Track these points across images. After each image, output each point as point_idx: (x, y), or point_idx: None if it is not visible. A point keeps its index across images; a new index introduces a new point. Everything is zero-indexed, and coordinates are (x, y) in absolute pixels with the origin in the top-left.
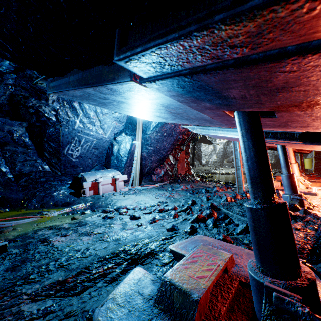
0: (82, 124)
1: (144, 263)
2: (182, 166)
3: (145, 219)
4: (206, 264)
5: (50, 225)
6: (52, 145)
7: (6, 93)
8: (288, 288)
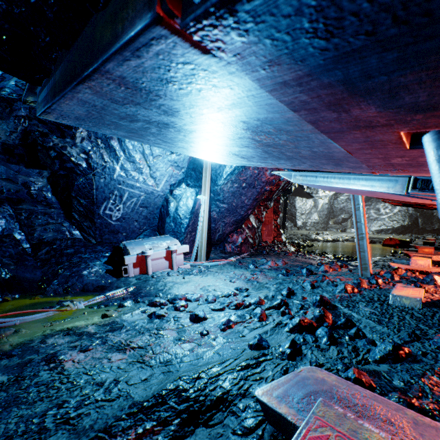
0: (124, 172)
1: (209, 423)
2: (269, 231)
3: (213, 321)
4: None
5: (68, 328)
6: (83, 202)
7: (17, 129)
8: None
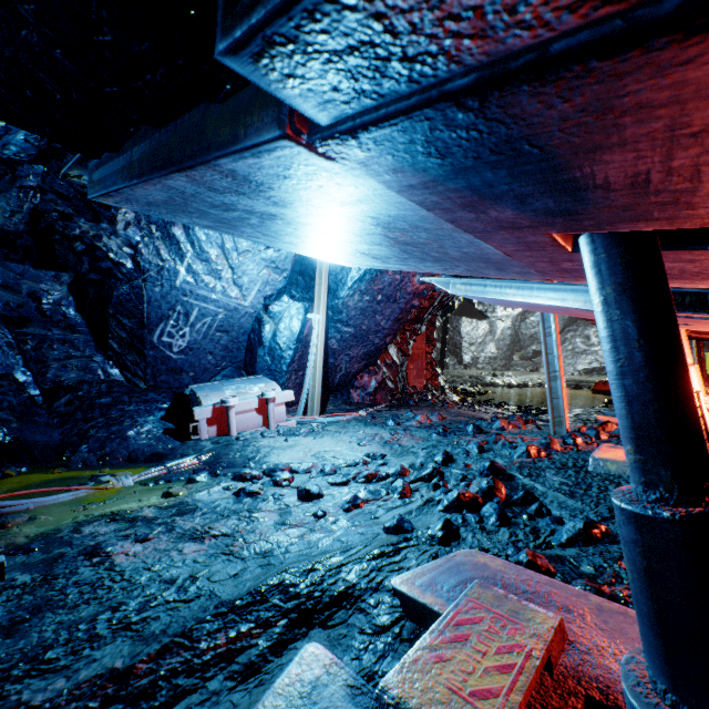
0: (192, 276)
1: (328, 623)
2: (419, 370)
3: (333, 499)
4: (495, 647)
5: (113, 512)
6: (126, 323)
7: (23, 208)
8: None
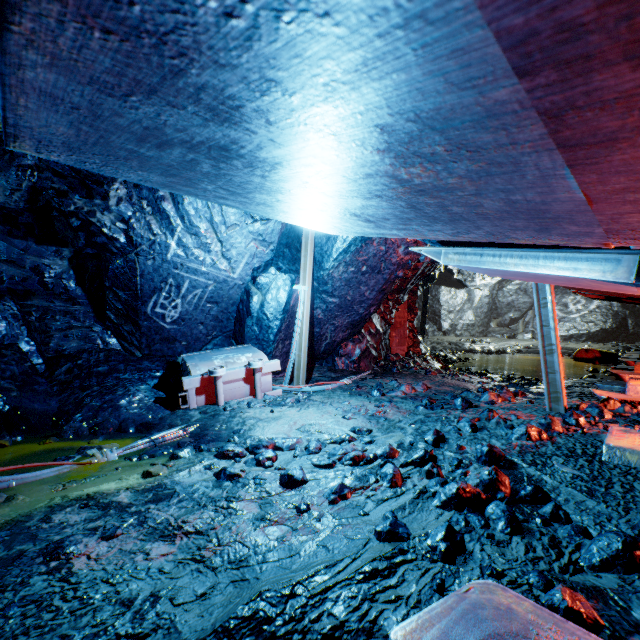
0: (183, 249)
1: None
2: (401, 338)
3: (317, 486)
4: None
5: (89, 495)
6: (121, 295)
7: (22, 186)
8: None
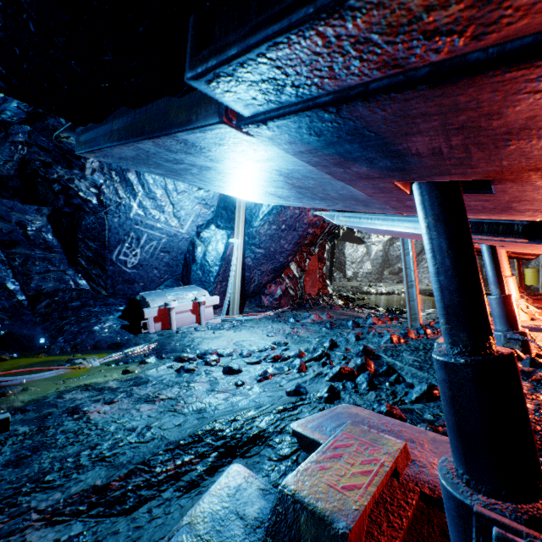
0: (142, 210)
1: (246, 455)
2: (313, 281)
3: (249, 373)
4: (360, 461)
5: (86, 384)
6: (92, 245)
7: (14, 157)
8: (522, 519)
